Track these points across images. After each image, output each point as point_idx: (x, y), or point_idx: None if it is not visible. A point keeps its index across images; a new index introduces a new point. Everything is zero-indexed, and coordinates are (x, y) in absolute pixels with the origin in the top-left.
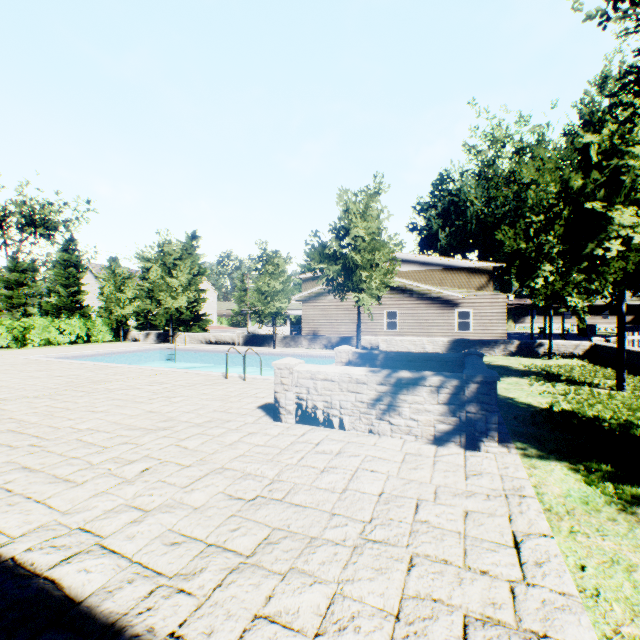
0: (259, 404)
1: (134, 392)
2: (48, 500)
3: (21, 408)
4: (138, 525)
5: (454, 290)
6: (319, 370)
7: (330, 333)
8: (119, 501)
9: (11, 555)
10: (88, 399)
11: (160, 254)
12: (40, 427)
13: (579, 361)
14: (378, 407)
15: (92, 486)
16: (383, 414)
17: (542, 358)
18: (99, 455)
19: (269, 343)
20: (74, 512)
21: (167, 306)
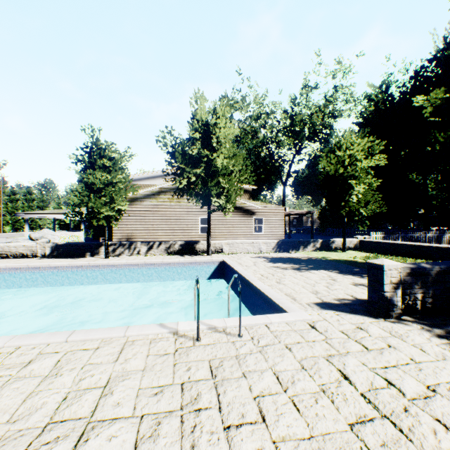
0: None
1: None
2: None
3: None
4: None
5: (252, 202)
6: None
7: (146, 237)
8: None
9: None
10: None
11: None
12: None
13: (359, 252)
14: None
15: None
16: None
17: (336, 251)
18: None
19: (93, 252)
20: None
21: None
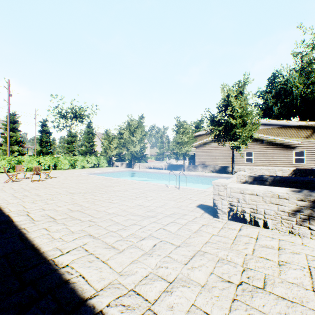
0: (196, 204)
1: (126, 193)
2: (107, 261)
3: (80, 198)
4: (169, 295)
5: (292, 139)
6: (246, 188)
7: (211, 164)
8: (148, 269)
9: (99, 307)
10: (107, 195)
11: (128, 126)
12: (90, 210)
13: None
14: (298, 216)
15: (128, 254)
16: (302, 221)
17: None
18: (124, 231)
19: (180, 169)
20: (125, 274)
21: (131, 150)
